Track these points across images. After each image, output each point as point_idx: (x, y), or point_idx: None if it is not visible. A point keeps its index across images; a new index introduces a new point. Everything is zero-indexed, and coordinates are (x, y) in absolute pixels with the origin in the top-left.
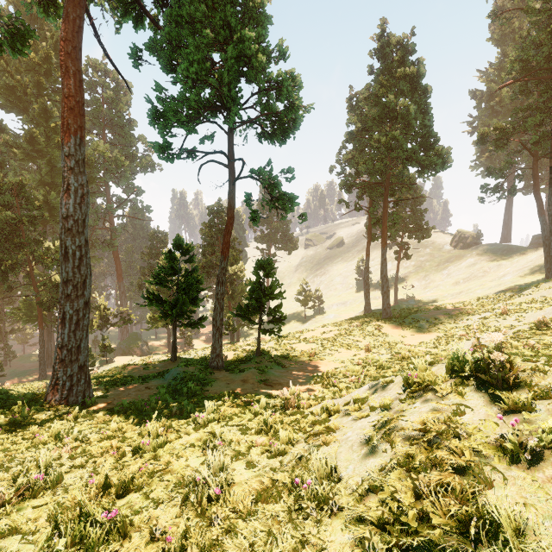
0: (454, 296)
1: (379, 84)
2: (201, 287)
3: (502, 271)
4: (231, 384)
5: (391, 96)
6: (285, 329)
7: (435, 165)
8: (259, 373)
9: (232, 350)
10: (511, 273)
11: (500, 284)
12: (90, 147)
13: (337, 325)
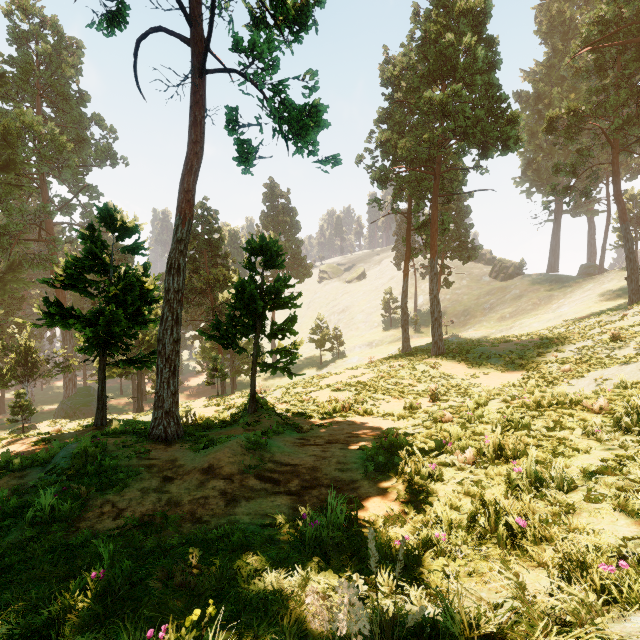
0: (503, 332)
1: (431, 23)
2: (153, 296)
3: (555, 303)
4: (175, 481)
5: (449, 35)
6: (296, 378)
7: (506, 139)
8: (247, 447)
9: (214, 405)
10: (566, 305)
11: (561, 315)
12: (10, 117)
13: (371, 366)
